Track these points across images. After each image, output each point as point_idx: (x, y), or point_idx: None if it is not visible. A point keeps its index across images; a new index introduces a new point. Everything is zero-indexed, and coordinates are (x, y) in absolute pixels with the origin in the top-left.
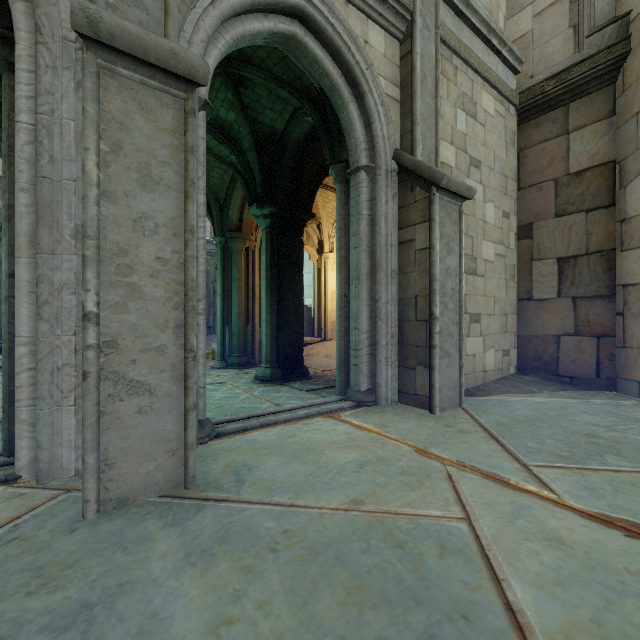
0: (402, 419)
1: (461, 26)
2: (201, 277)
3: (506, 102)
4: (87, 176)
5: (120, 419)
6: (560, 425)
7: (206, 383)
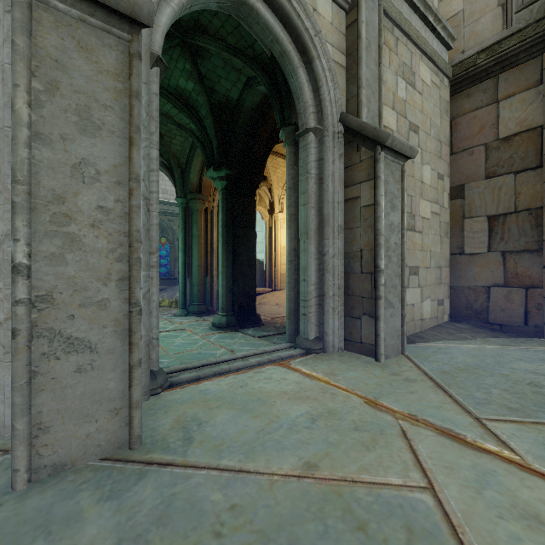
0: (349, 367)
1: (401, 2)
2: (154, 230)
3: (441, 74)
4: (16, 115)
5: (56, 379)
6: (501, 373)
7: (167, 330)
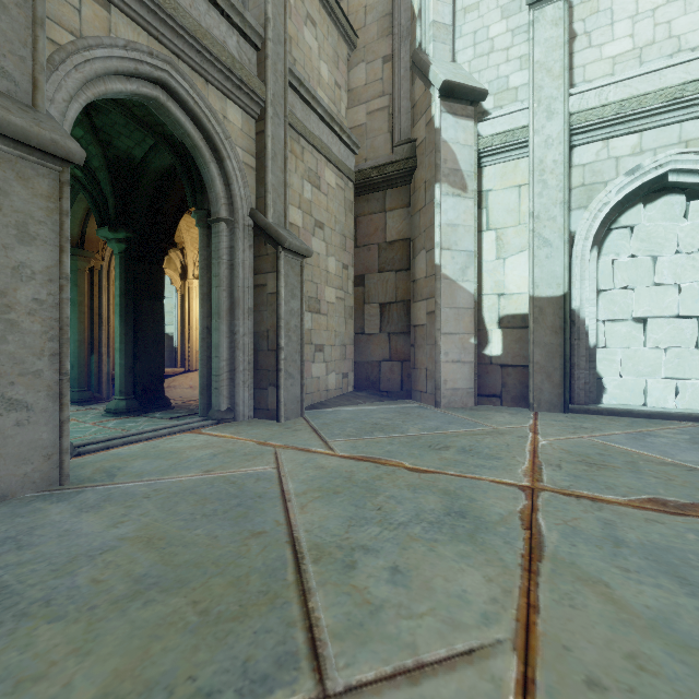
0: (254, 428)
1: (309, 112)
2: None
3: (345, 178)
4: None
5: None
6: (362, 420)
7: None
